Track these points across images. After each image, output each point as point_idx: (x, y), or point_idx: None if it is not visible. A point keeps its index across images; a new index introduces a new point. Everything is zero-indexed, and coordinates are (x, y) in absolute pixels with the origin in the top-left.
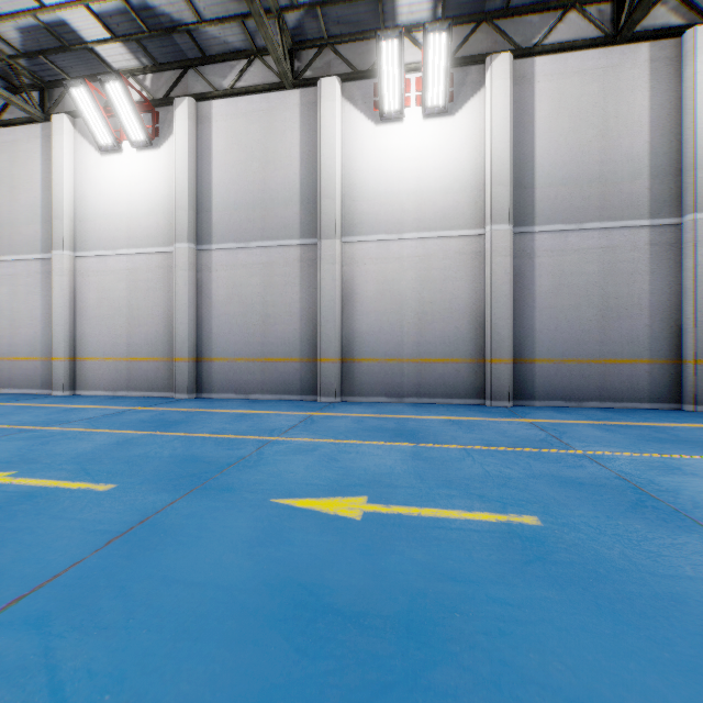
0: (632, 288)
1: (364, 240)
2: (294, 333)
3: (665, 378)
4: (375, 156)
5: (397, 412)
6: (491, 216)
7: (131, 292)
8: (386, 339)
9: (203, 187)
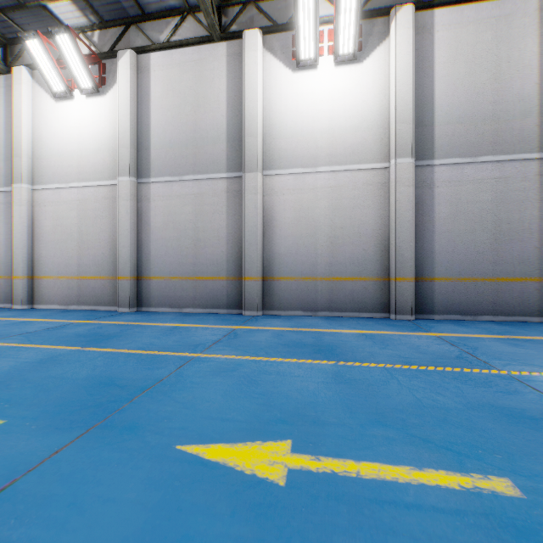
0: (522, 214)
1: (282, 173)
2: (222, 255)
3: None
4: (292, 99)
5: (312, 325)
6: (396, 151)
7: (81, 220)
8: (302, 260)
9: (143, 128)
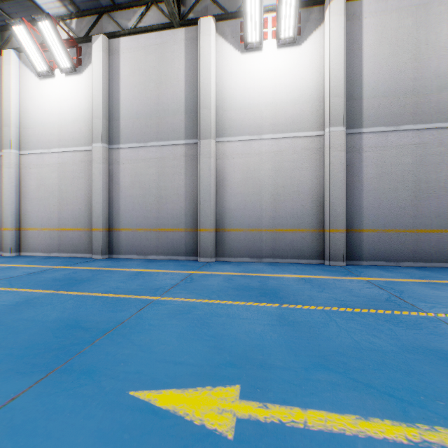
0: (438, 175)
1: (232, 140)
2: (181, 210)
3: None
4: (240, 77)
5: (258, 271)
6: (329, 121)
7: (61, 180)
8: (249, 214)
9: (113, 102)
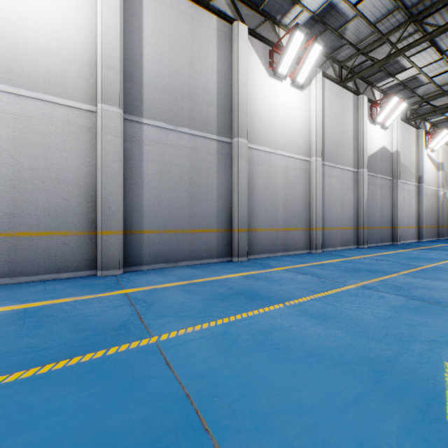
0: (208, 180)
1: None
2: None
3: (225, 241)
4: None
5: None
6: (102, 95)
7: None
8: None
9: None
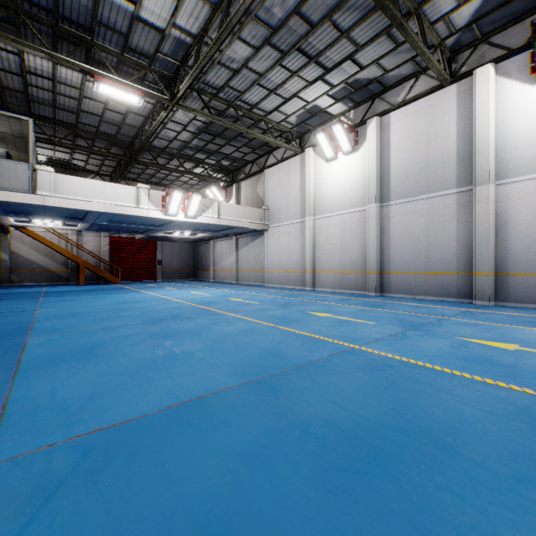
0: None
1: (517, 180)
2: (451, 255)
3: None
4: (529, 111)
5: None
6: None
7: (342, 235)
8: None
9: (384, 167)
